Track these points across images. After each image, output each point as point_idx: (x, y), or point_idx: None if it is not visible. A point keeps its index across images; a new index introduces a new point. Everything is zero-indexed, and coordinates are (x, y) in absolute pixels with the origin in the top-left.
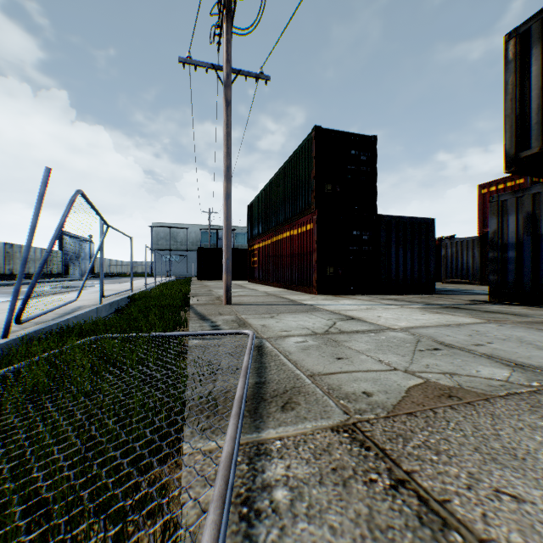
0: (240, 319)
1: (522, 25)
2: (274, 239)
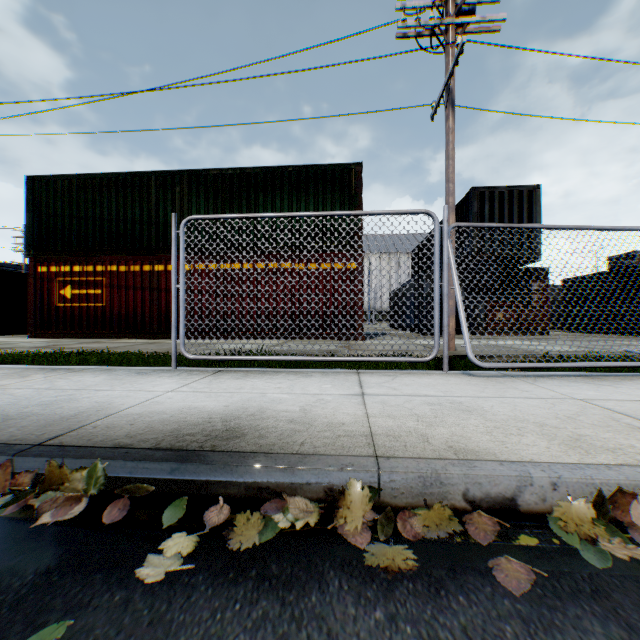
0: (554, 351)
1: (481, 187)
2: (213, 266)
